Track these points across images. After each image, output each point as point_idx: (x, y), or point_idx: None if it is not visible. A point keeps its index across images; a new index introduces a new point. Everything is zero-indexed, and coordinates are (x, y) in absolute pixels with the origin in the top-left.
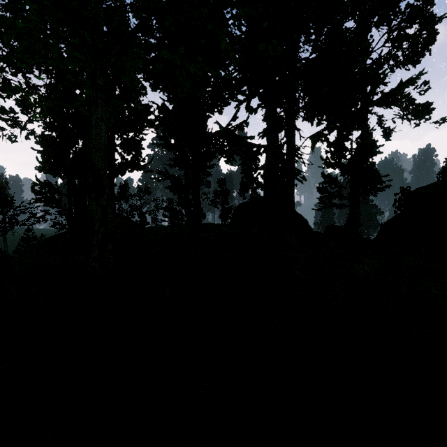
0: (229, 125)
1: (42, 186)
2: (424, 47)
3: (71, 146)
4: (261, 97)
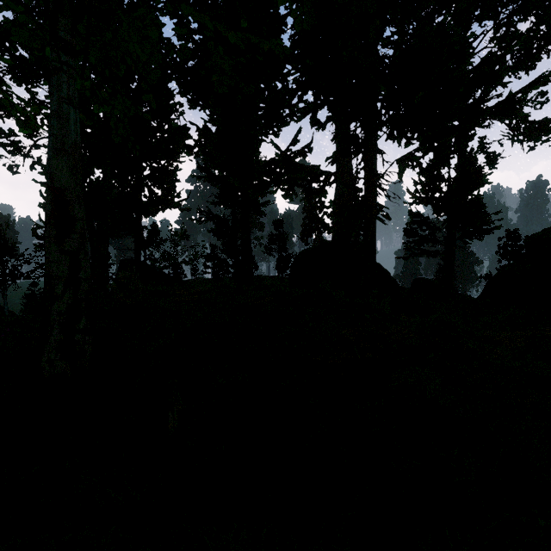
0: (288, 151)
1: None
2: (542, 47)
3: (85, 177)
4: (331, 107)
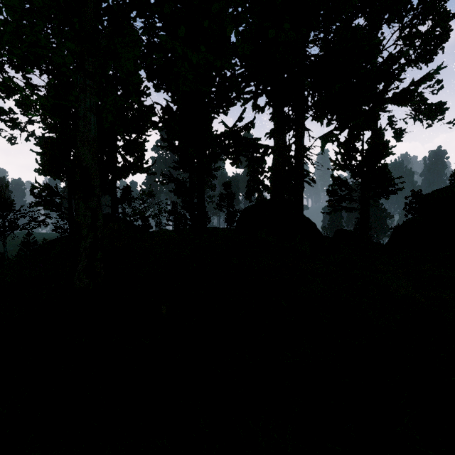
0: (235, 126)
1: (42, 189)
2: (437, 45)
3: (72, 147)
4: (269, 95)
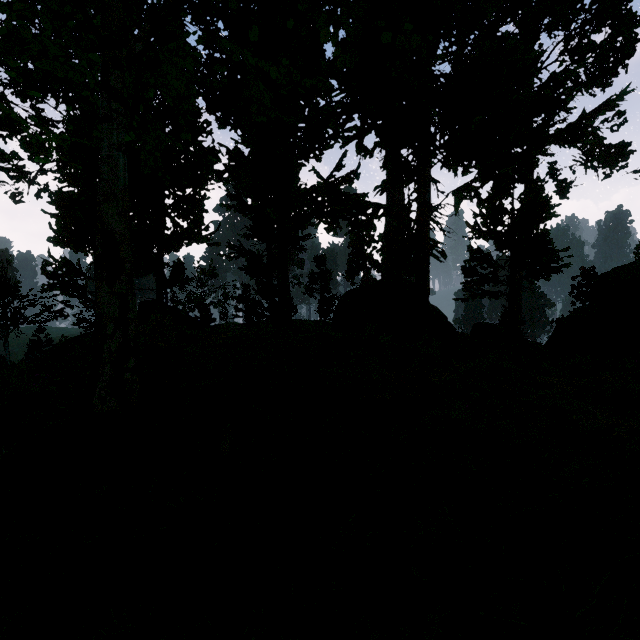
0: (331, 177)
1: (58, 266)
2: (619, 62)
3: None
4: (380, 132)
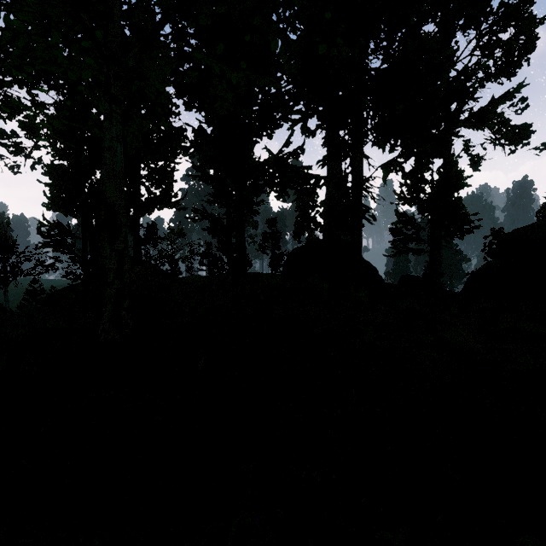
0: (281, 152)
1: (51, 227)
2: (522, 56)
3: (86, 178)
4: (321, 116)
